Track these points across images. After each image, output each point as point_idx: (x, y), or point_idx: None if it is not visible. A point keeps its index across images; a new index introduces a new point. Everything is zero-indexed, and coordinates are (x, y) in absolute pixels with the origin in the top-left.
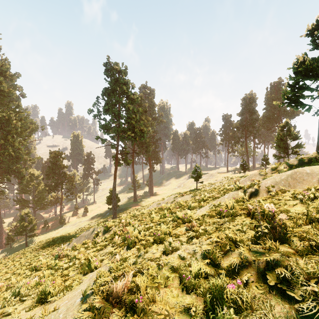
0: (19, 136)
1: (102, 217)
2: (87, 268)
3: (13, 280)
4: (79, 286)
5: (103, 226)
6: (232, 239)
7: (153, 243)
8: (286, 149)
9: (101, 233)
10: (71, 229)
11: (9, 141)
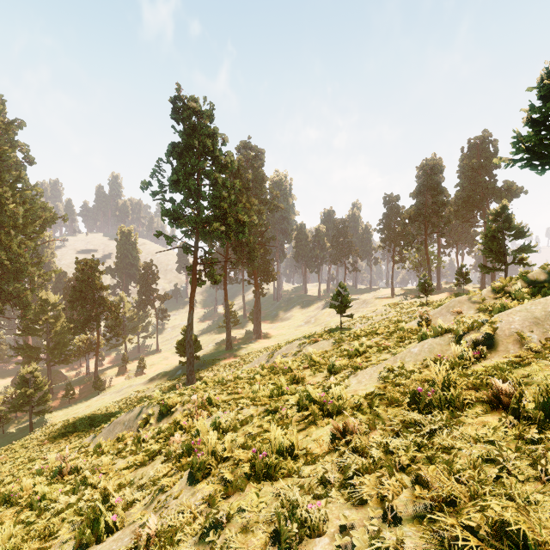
0: (22, 232)
1: (170, 377)
2: (93, 528)
3: None
4: None
5: (159, 402)
6: (511, 526)
7: (249, 475)
8: (503, 255)
9: (154, 417)
10: (111, 400)
11: (1, 242)
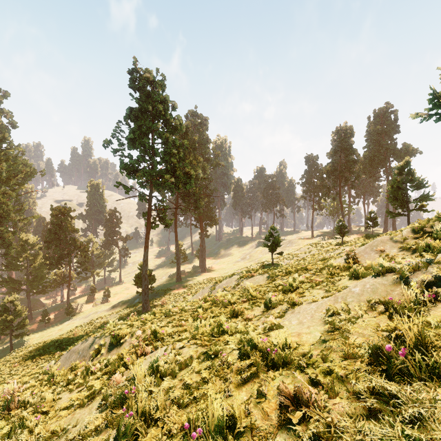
0: (6, 184)
1: (129, 305)
2: None
3: None
4: None
5: (111, 333)
6: None
7: None
8: (406, 203)
9: (105, 347)
10: (79, 325)
11: None
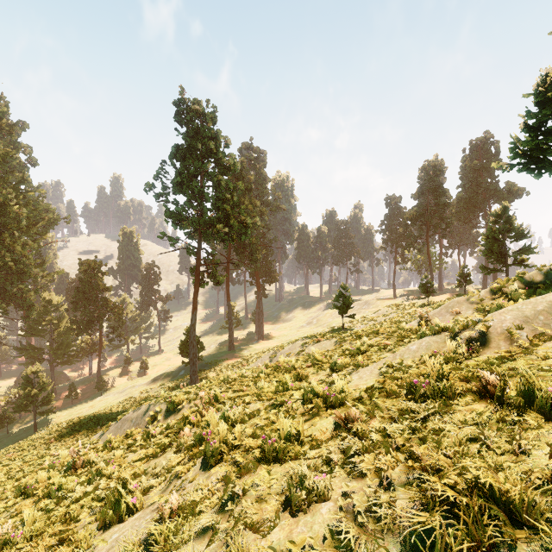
0: (25, 233)
1: (173, 378)
2: (114, 510)
3: None
4: None
5: (166, 400)
6: (483, 483)
7: (260, 459)
8: (504, 257)
9: (162, 414)
10: (115, 400)
11: (5, 243)
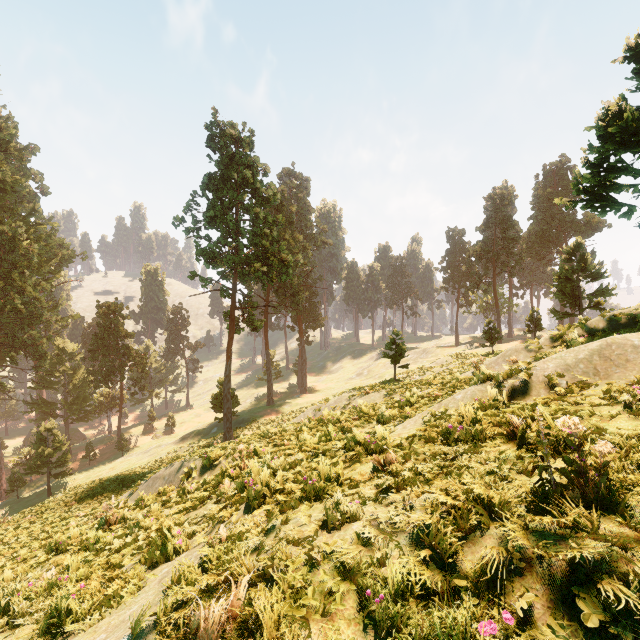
0: (36, 272)
1: (204, 436)
2: (160, 552)
3: (8, 573)
4: (136, 596)
5: (201, 456)
6: (480, 496)
7: (301, 499)
8: (578, 299)
9: (197, 471)
10: (139, 461)
11: (14, 283)
